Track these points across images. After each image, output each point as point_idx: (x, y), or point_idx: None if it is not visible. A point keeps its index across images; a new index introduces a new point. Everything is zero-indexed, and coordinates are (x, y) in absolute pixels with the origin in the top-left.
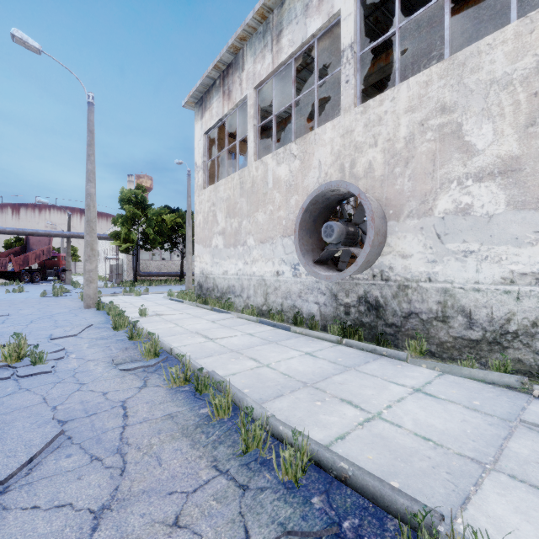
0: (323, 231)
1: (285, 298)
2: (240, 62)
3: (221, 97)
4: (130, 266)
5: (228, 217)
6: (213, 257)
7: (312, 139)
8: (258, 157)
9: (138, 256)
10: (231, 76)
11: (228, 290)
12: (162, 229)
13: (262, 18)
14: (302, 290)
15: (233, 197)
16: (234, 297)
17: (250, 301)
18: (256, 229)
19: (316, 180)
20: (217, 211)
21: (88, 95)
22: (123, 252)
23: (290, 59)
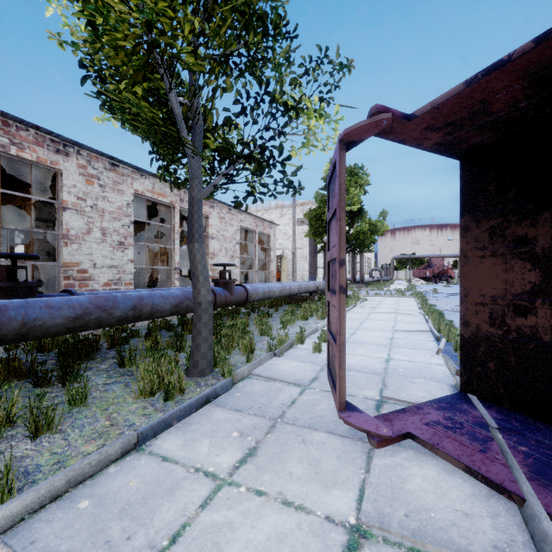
0: None
1: None
2: None
3: None
4: None
5: None
6: None
7: None
8: None
9: None
10: None
11: None
12: None
13: None
14: None
15: None
16: None
17: None
18: None
19: None
20: None
21: None
22: None
23: None
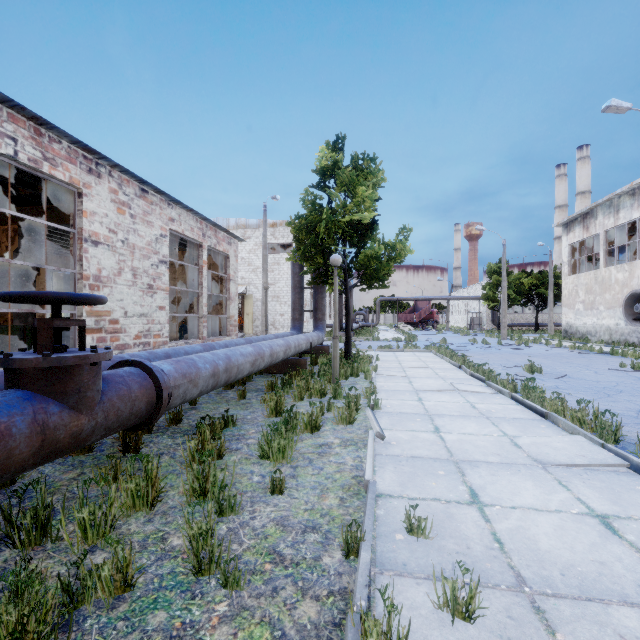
0: (634, 308)
1: (620, 336)
2: (594, 215)
3: (582, 228)
4: (488, 318)
5: (586, 294)
6: (575, 315)
7: (634, 265)
8: (606, 265)
9: (496, 311)
10: (588, 219)
11: (586, 333)
12: (520, 290)
13: (607, 200)
14: (630, 332)
15: (590, 284)
16: (590, 337)
17: (601, 338)
18: (604, 302)
19: (636, 283)
20: (578, 290)
21: (503, 241)
22: (490, 309)
23: (624, 223)
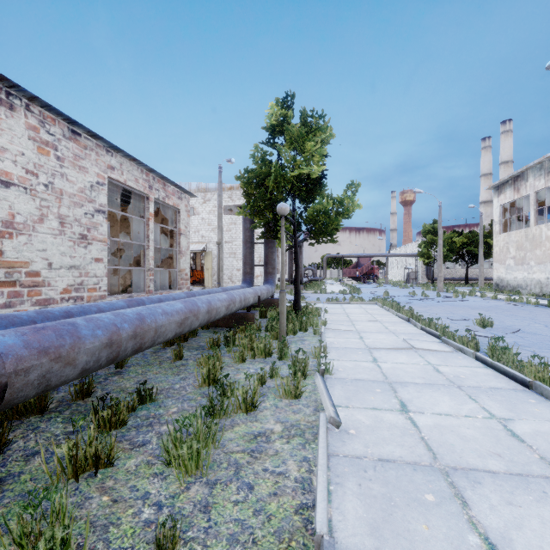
0: None
1: None
2: (525, 177)
3: (512, 190)
4: (423, 273)
5: (517, 251)
6: (506, 270)
7: None
8: (536, 223)
9: (430, 266)
10: (519, 182)
11: (517, 287)
12: (452, 248)
13: (538, 163)
14: None
15: (520, 241)
16: (521, 290)
17: (531, 291)
18: (535, 258)
19: None
20: (509, 247)
21: (439, 203)
22: (425, 264)
23: None
